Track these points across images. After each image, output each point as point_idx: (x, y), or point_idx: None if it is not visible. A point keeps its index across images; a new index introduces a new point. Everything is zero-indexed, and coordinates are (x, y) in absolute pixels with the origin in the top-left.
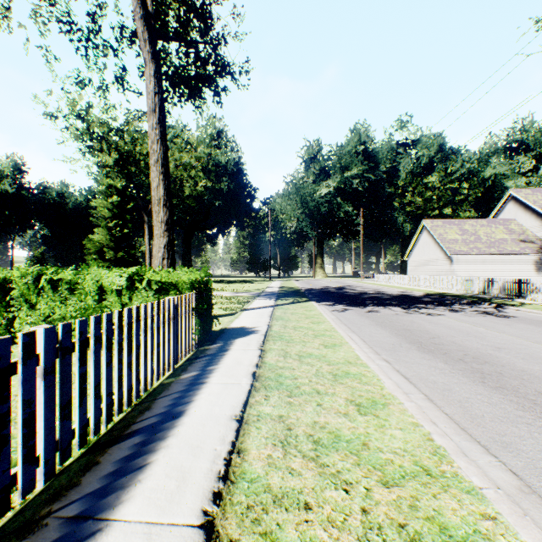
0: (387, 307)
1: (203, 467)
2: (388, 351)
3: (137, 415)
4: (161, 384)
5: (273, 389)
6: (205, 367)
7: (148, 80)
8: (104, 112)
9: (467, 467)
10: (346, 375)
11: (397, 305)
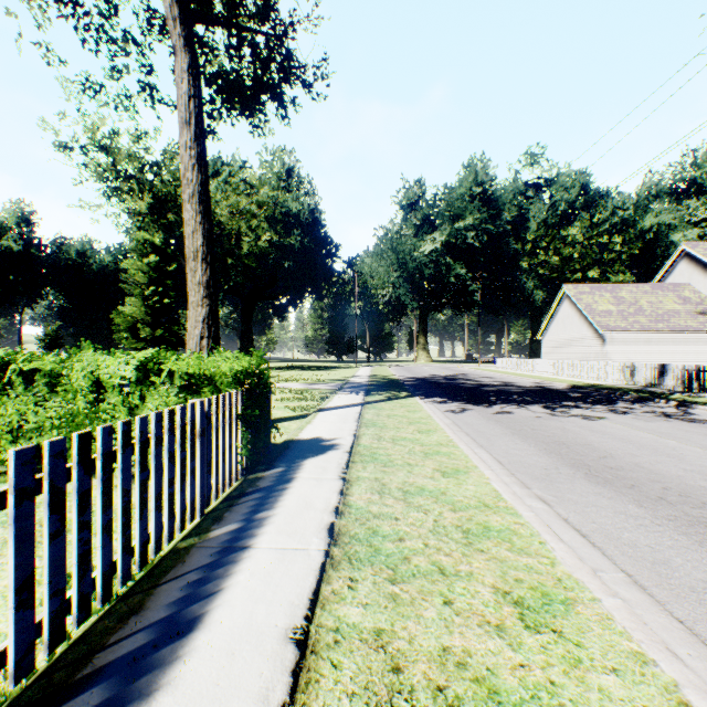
0: (522, 406)
1: None
2: (541, 482)
3: (113, 627)
4: (173, 550)
5: (364, 565)
6: (252, 515)
7: (179, 77)
8: (134, 140)
9: None
10: (486, 533)
11: (536, 402)
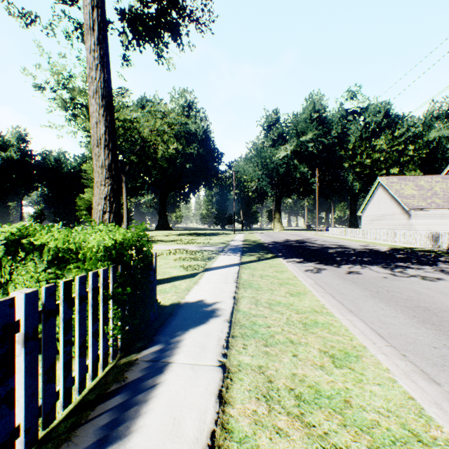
0: (365, 267)
1: None
2: (445, 371)
3: None
4: None
5: None
6: None
7: None
8: (83, 80)
9: None
10: None
11: (374, 263)
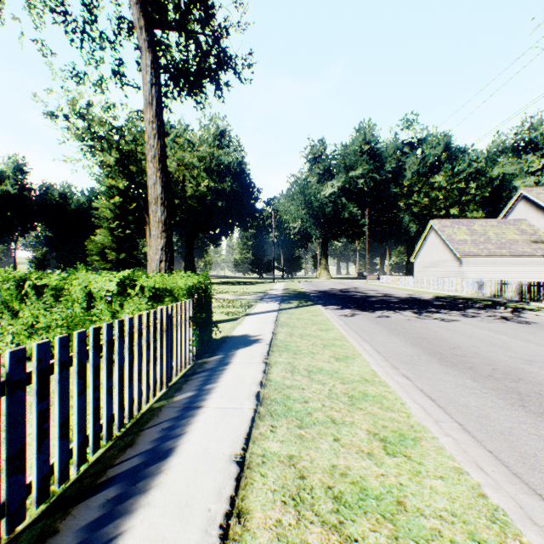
0: (397, 312)
1: (192, 541)
2: (406, 365)
3: (117, 454)
4: (150, 408)
5: (281, 417)
6: (202, 386)
7: (144, 70)
8: (105, 110)
9: (541, 543)
10: (364, 397)
11: (408, 309)
